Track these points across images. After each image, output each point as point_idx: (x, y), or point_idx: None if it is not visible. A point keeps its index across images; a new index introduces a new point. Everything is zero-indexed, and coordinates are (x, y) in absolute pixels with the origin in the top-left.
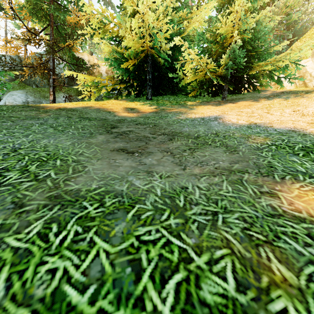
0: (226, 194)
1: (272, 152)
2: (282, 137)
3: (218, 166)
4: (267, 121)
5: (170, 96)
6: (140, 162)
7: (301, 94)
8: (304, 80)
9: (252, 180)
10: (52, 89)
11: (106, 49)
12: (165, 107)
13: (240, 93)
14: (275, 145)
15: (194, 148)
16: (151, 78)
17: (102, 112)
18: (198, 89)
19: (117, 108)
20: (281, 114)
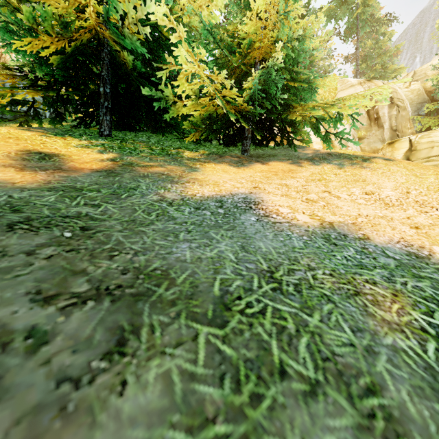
0: None
1: None
2: (422, 285)
3: None
4: (347, 220)
5: (152, 135)
6: None
7: (358, 161)
8: (331, 137)
9: None
10: None
11: None
12: (136, 158)
13: (266, 146)
14: None
15: None
16: (109, 93)
17: None
18: (204, 130)
19: None
20: (351, 198)
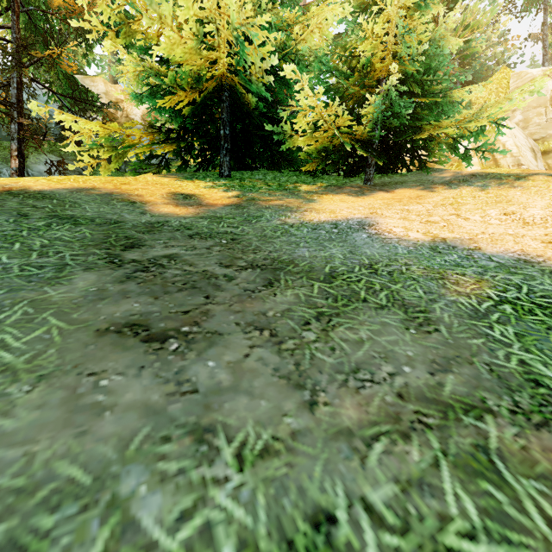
0: (470, 546)
1: (514, 327)
2: (513, 277)
3: (404, 384)
4: (465, 236)
5: (267, 172)
6: (178, 380)
7: (508, 180)
8: (495, 155)
9: (517, 449)
10: (16, 145)
11: (132, 68)
12: (257, 194)
13: (395, 173)
14: (509, 302)
15: (329, 315)
16: (229, 135)
17: (114, 203)
18: (322, 161)
19: (155, 193)
20: (483, 219)
